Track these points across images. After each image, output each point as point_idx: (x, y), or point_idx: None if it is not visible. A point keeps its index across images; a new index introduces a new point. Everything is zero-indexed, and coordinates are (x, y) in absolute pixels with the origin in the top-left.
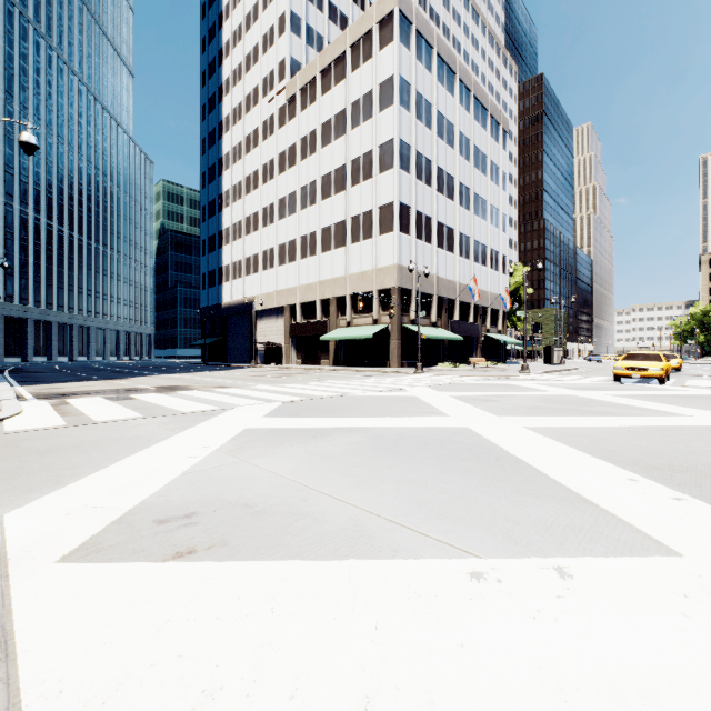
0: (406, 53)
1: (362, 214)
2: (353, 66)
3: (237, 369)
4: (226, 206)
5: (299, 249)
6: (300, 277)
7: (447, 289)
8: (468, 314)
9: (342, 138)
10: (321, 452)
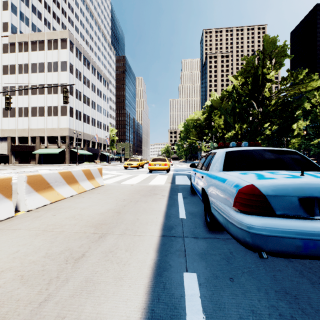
0: (72, 54)
1: (53, 106)
2: (49, 48)
3: None
4: None
5: (17, 112)
6: (18, 125)
7: (87, 137)
8: (95, 145)
9: (43, 73)
10: None
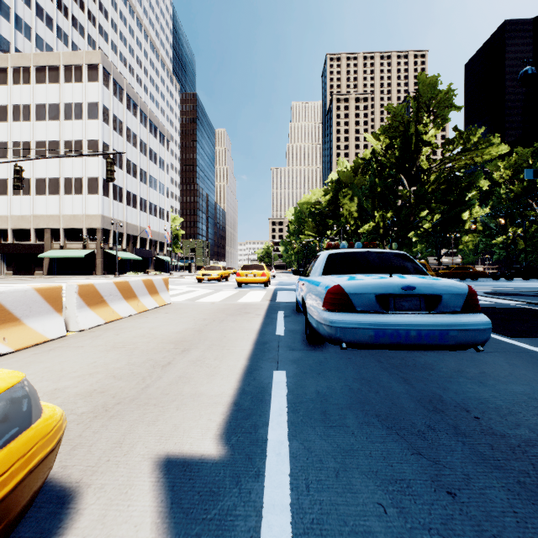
0: (107, 91)
1: (74, 178)
2: (67, 79)
3: None
4: None
5: (11, 187)
6: (12, 208)
7: (133, 230)
8: (146, 244)
9: (57, 122)
10: None
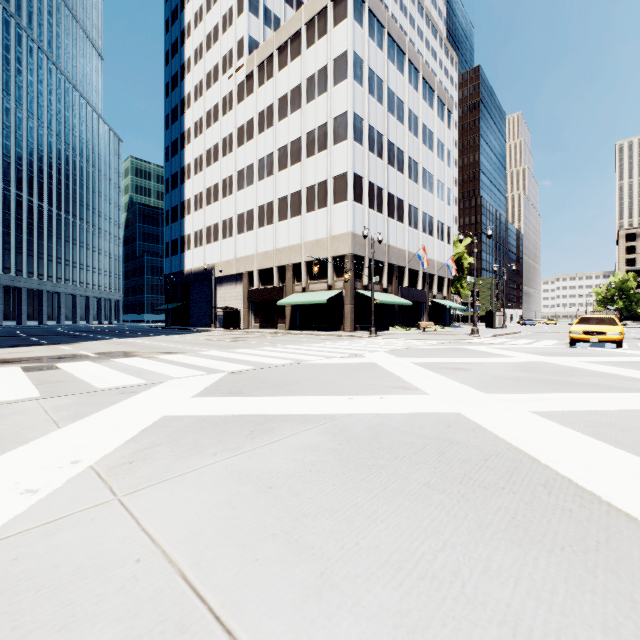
0: (359, 30)
1: (317, 185)
2: (309, 42)
3: (195, 333)
4: (187, 178)
5: (257, 218)
6: (258, 245)
7: (397, 257)
8: (416, 281)
9: (298, 111)
10: (256, 472)
